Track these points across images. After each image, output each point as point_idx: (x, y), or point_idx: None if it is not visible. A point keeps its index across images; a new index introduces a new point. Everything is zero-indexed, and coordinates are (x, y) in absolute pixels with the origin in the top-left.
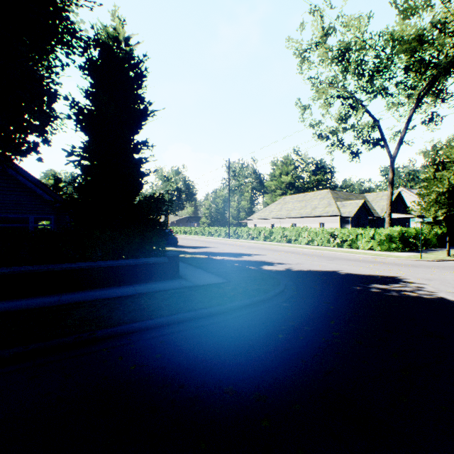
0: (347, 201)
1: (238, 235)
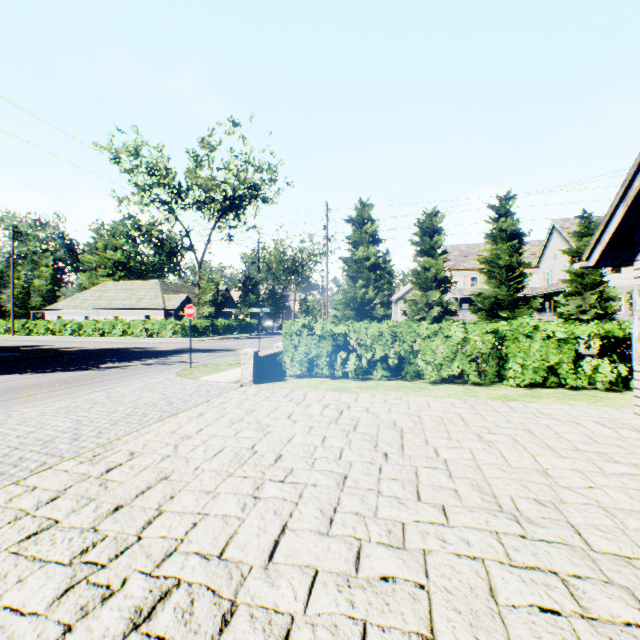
0: (175, 295)
1: (32, 331)
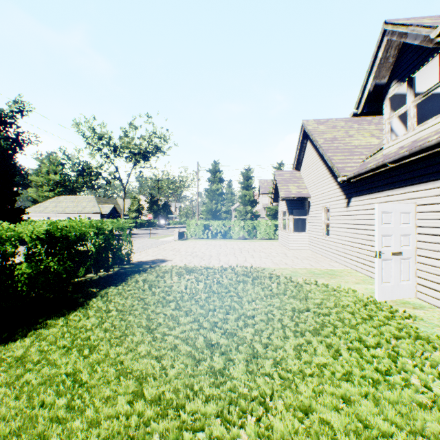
0: (106, 205)
1: None
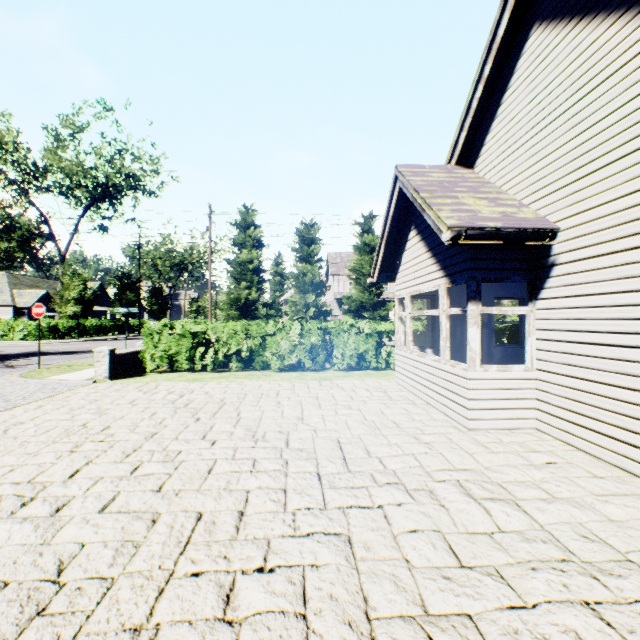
0: (29, 290)
1: None
